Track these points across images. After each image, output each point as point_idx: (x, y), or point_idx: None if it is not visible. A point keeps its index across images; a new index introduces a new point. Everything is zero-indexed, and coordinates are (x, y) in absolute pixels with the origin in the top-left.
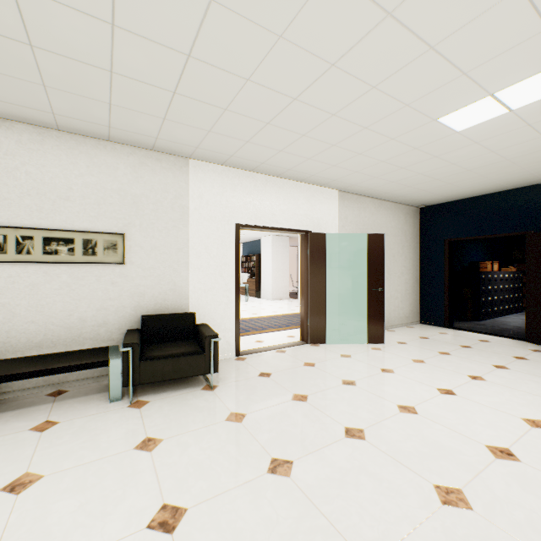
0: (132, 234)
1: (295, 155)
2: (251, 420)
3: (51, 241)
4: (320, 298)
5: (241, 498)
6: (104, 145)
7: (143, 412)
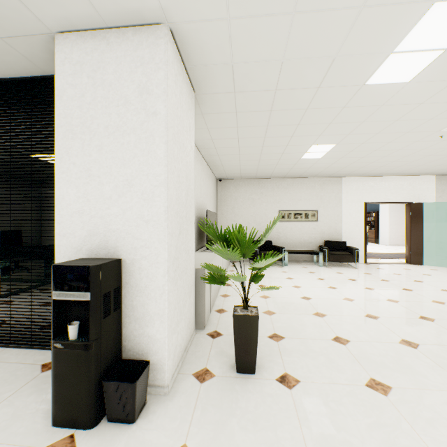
0: (320, 210)
1: (397, 170)
2: (374, 274)
3: (296, 214)
4: (419, 239)
5: (371, 281)
6: (310, 179)
7: (332, 269)
